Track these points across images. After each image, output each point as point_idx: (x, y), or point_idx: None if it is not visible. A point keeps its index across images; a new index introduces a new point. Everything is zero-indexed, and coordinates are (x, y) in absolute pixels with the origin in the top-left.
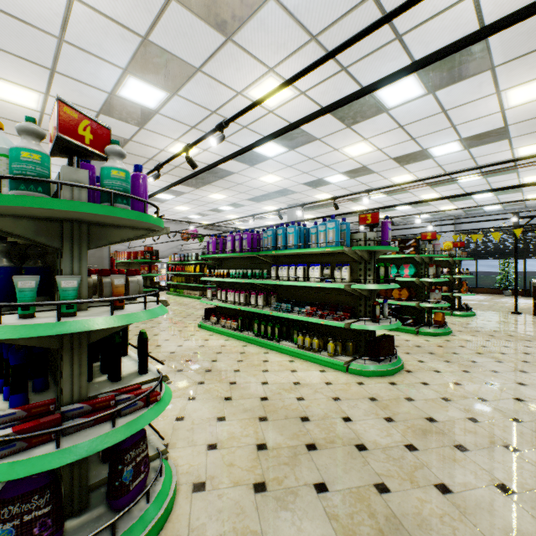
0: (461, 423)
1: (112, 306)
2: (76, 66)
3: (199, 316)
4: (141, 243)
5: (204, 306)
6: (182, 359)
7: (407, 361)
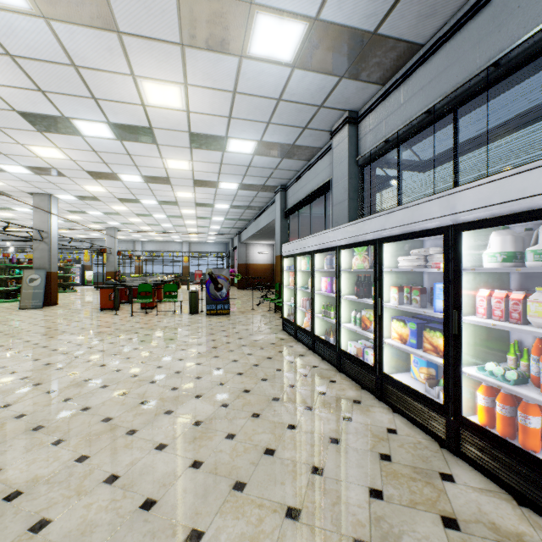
0: None
1: None
2: None
3: None
4: None
5: None
6: None
7: None
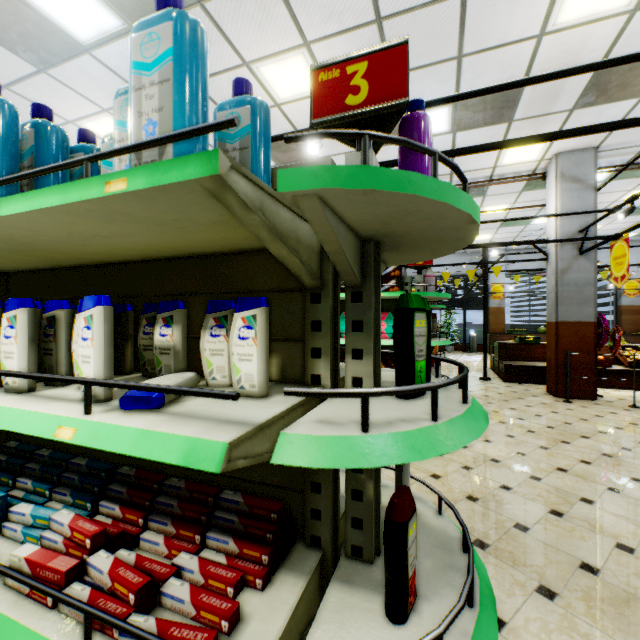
0: None
1: None
2: None
3: None
4: None
5: None
6: None
7: None
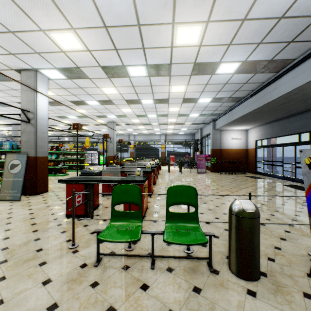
0: None
1: None
2: None
3: None
4: None
5: None
6: None
7: None
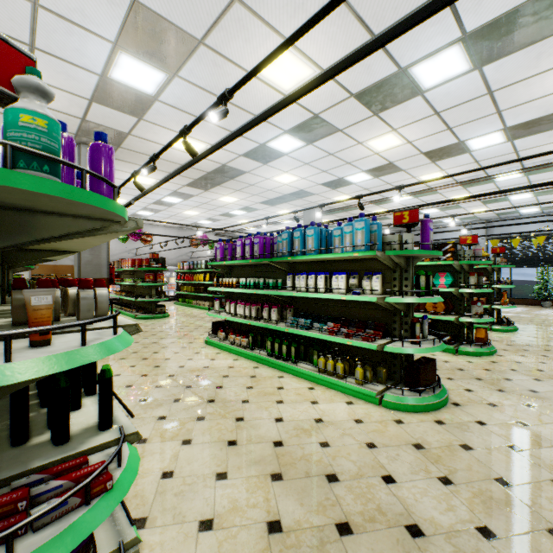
0: (547, 488)
1: (8, 345)
2: (58, 40)
3: (207, 329)
4: (148, 250)
5: (214, 319)
6: (181, 385)
7: (451, 390)
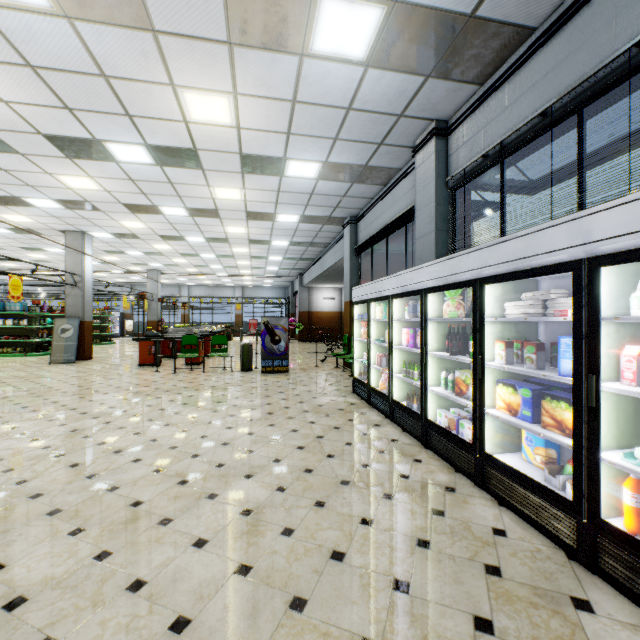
0: None
1: None
2: None
3: None
4: None
5: None
6: None
7: None
